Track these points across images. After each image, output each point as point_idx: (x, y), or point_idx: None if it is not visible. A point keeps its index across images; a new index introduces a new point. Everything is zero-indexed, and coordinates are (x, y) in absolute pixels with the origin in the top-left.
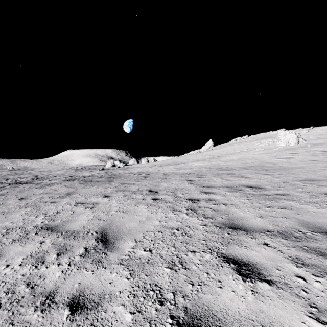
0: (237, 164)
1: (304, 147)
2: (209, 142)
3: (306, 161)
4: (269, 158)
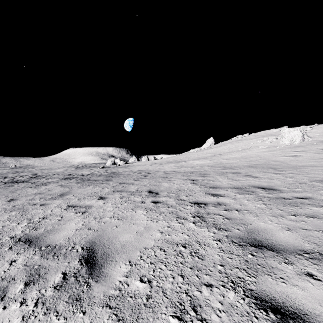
0: (241, 162)
1: (311, 145)
2: (209, 140)
3: (316, 159)
4: (274, 155)
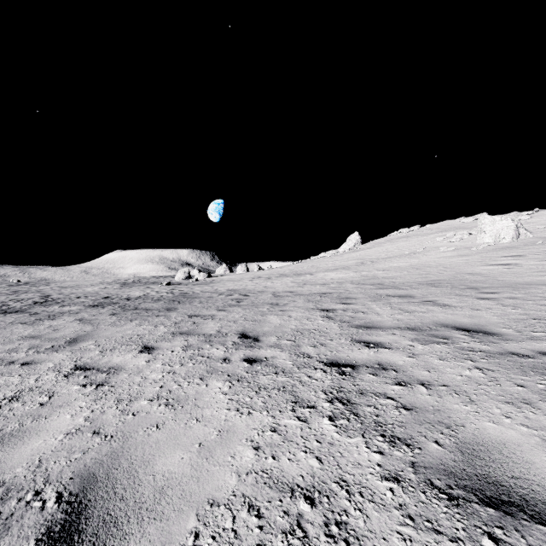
0: (411, 276)
1: (532, 245)
2: (353, 236)
3: None
4: (469, 264)
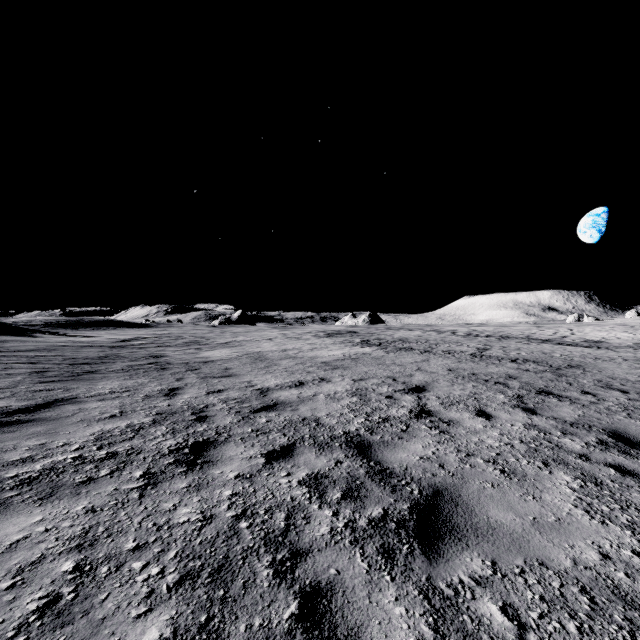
0: None
1: None
2: None
3: None
4: None
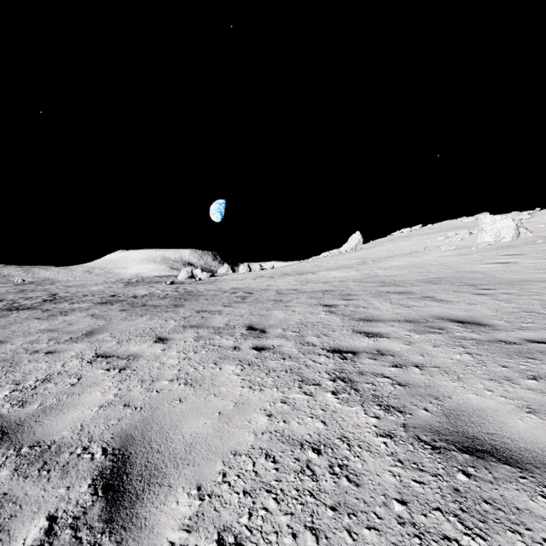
0: (411, 275)
1: (531, 244)
2: (355, 236)
3: None
4: (469, 263)
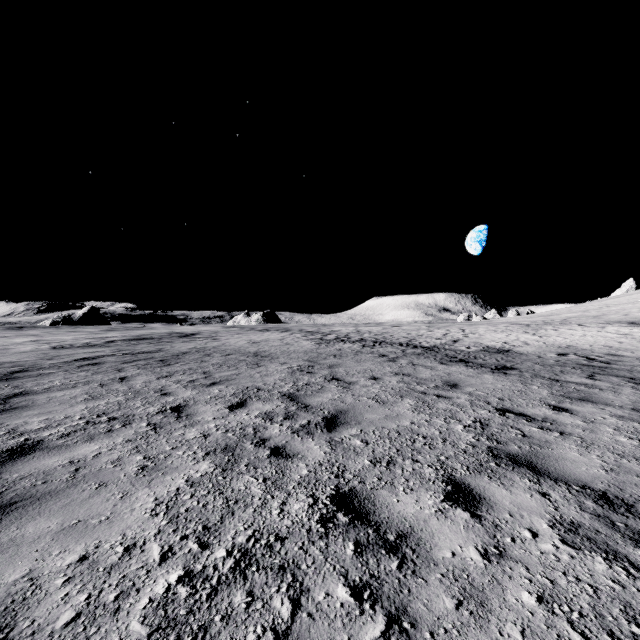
0: (594, 314)
1: None
2: (626, 283)
3: None
4: (637, 308)
